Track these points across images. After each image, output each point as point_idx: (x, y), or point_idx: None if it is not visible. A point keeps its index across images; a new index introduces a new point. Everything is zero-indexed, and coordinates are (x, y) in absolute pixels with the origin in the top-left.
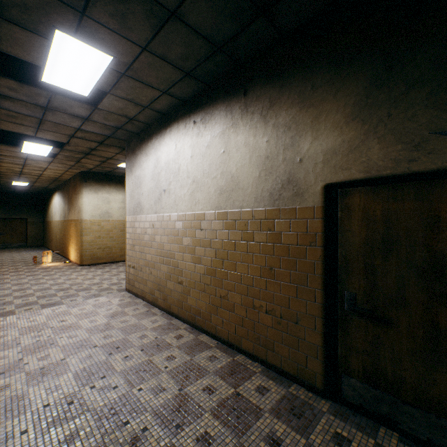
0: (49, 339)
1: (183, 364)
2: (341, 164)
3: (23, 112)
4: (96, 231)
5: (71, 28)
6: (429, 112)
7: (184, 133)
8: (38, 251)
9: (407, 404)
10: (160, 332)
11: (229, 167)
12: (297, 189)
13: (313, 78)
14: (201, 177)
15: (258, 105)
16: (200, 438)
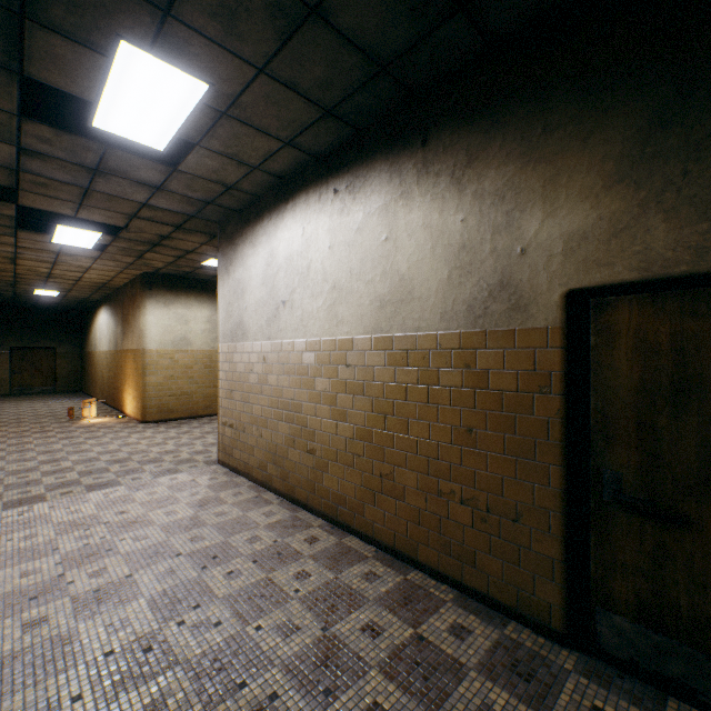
0: (103, 541)
1: (324, 587)
2: (597, 257)
3: (59, 177)
4: (167, 368)
5: (146, 38)
6: None
7: (318, 210)
8: (73, 400)
9: None
10: (280, 532)
11: (396, 263)
12: (517, 299)
13: (545, 114)
14: (347, 280)
15: (446, 162)
16: None
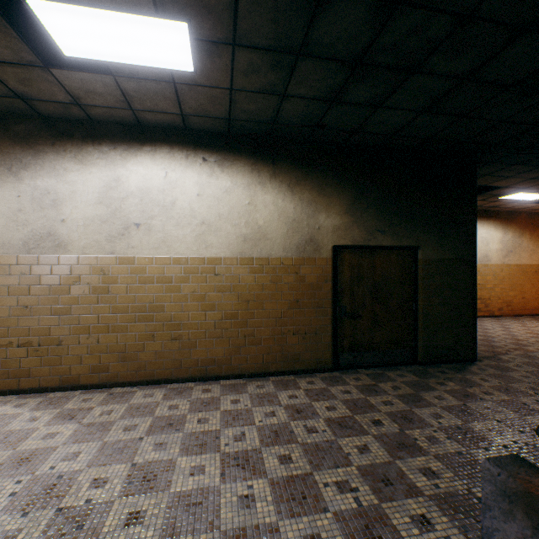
0: (31, 481)
1: (252, 398)
2: (342, 235)
3: None
4: None
5: (202, 36)
6: (375, 221)
7: (185, 165)
8: None
9: (366, 352)
10: (181, 397)
11: (256, 218)
12: (317, 246)
13: (327, 179)
14: (216, 220)
15: (286, 178)
16: (328, 409)
